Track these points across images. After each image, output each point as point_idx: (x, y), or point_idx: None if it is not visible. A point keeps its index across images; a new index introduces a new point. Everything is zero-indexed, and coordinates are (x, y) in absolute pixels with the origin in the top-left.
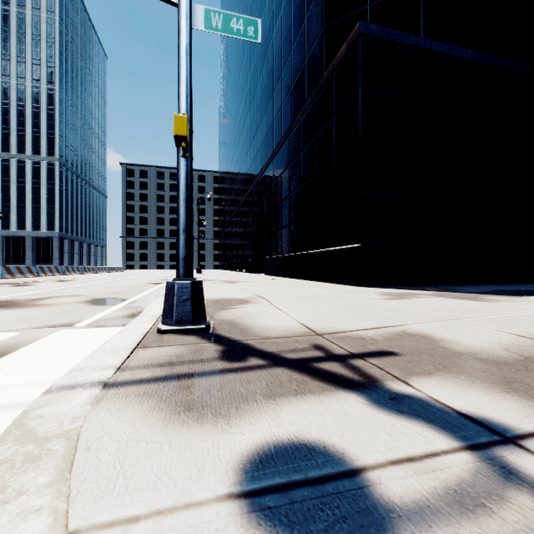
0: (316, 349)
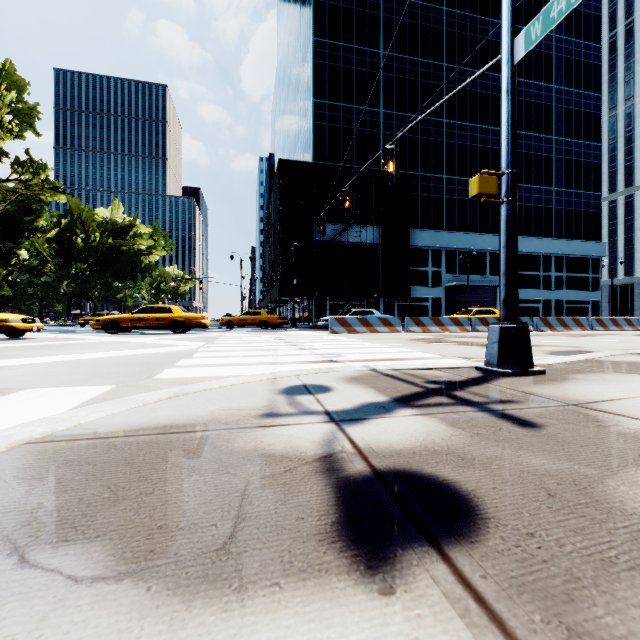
0: (495, 400)
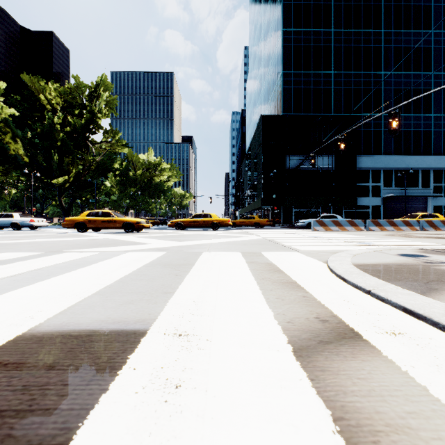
0: None
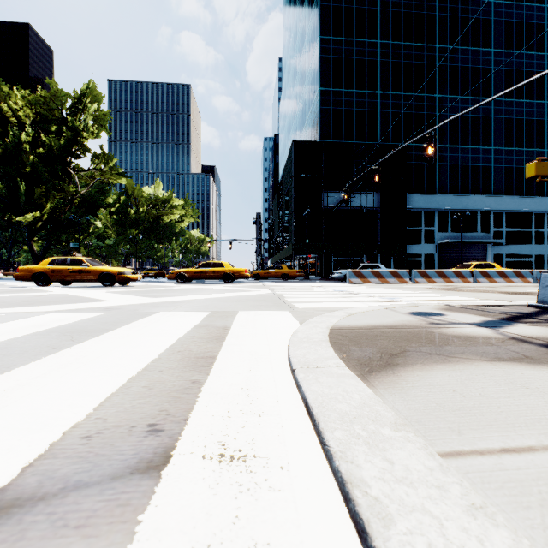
0: None
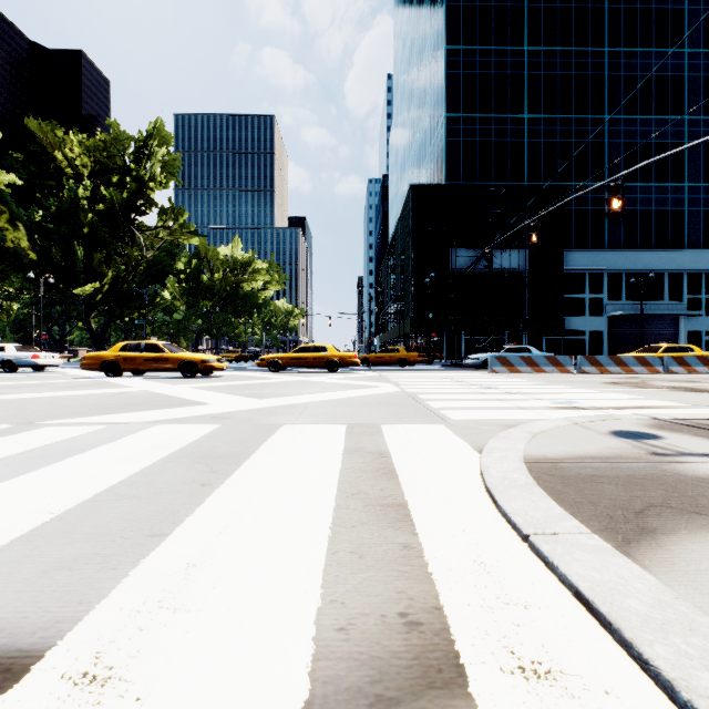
0: None
